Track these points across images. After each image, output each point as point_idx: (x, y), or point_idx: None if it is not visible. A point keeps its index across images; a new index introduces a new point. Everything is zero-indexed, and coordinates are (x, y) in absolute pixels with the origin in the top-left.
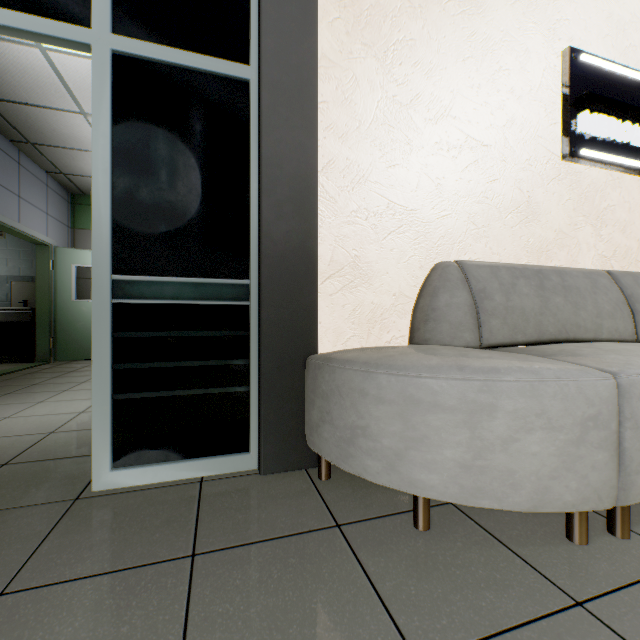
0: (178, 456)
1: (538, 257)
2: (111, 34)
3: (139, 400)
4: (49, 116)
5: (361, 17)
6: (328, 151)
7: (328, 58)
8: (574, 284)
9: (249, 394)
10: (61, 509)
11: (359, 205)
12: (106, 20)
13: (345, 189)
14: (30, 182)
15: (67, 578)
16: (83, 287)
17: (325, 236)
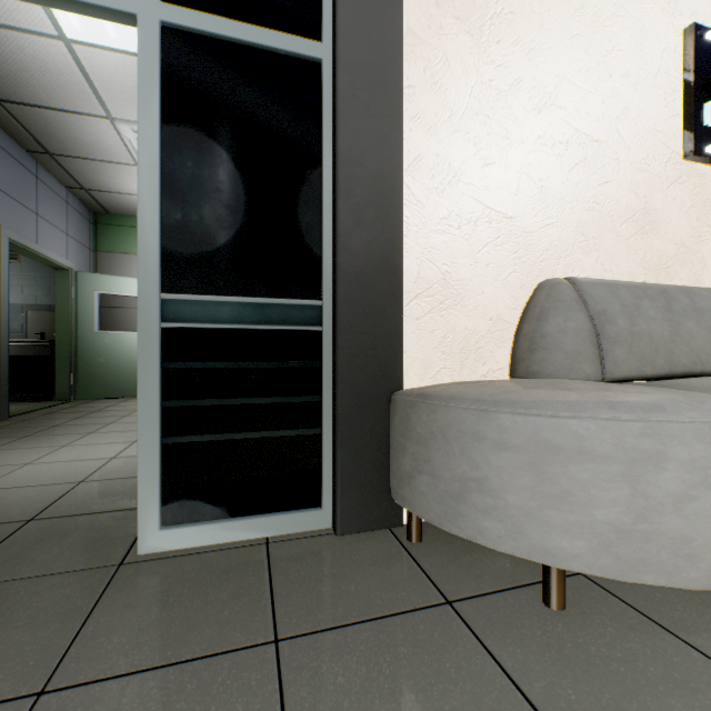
0: (238, 512)
1: (656, 275)
2: (160, 2)
3: (192, 444)
4: (71, 122)
5: None
6: (414, 145)
7: (414, 34)
8: (706, 306)
9: (321, 438)
10: (104, 577)
11: (450, 211)
12: None
13: (434, 191)
14: (49, 198)
15: (123, 671)
16: (106, 317)
17: (411, 248)
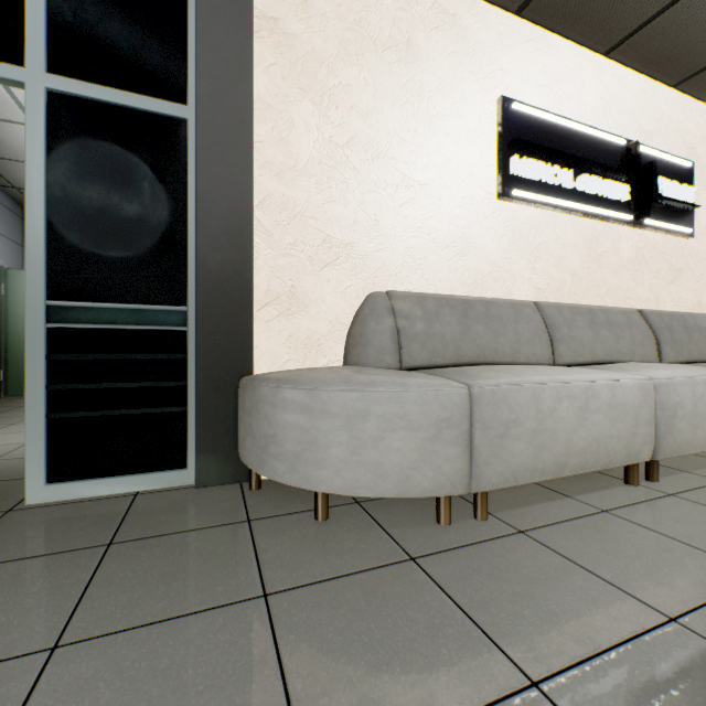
0: (115, 472)
1: (474, 288)
2: (46, 73)
3: (75, 419)
4: None
5: (298, 64)
6: (265, 188)
7: (265, 101)
8: (498, 313)
9: (187, 414)
10: None
11: (296, 238)
12: (40, 60)
13: (282, 223)
14: None
15: None
16: None
17: (262, 267)
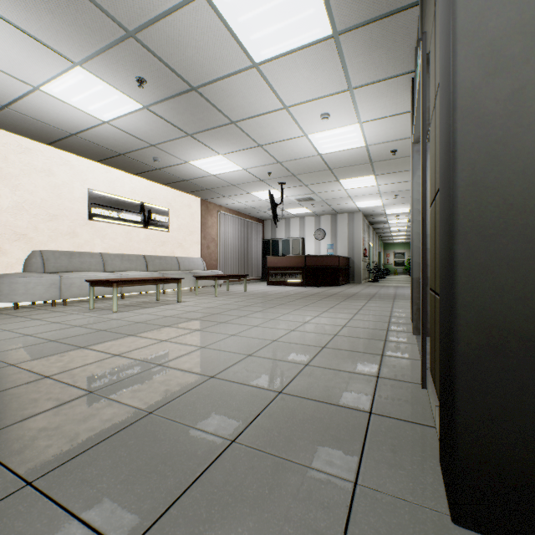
0: None
1: (78, 248)
2: None
3: None
4: None
5: (3, 177)
6: None
7: None
8: (85, 257)
9: None
10: None
11: (2, 232)
12: None
13: None
14: None
15: None
16: None
17: None
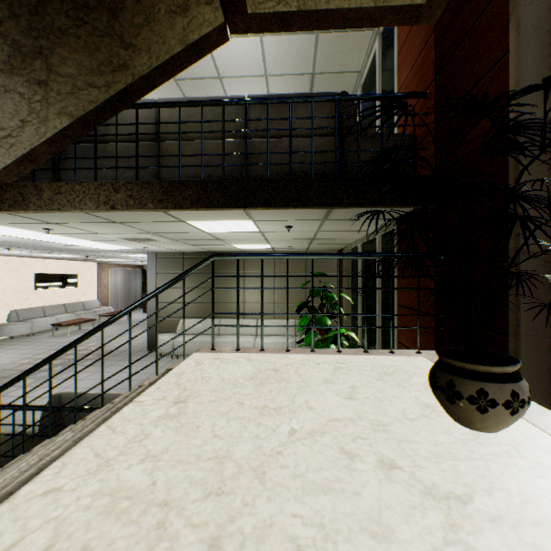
0: None
1: (30, 305)
2: None
3: None
4: None
5: None
6: None
7: None
8: (35, 310)
9: None
10: None
11: None
12: None
13: None
14: None
15: None
16: None
17: None
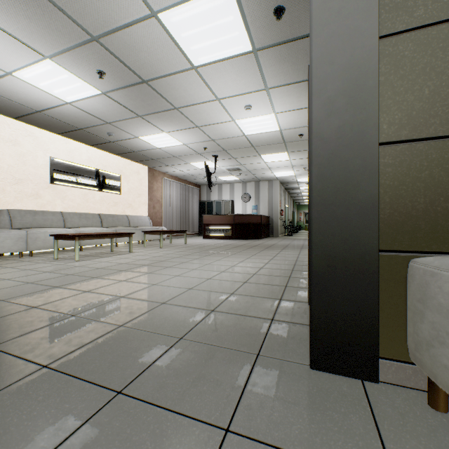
0: None
1: (41, 208)
2: None
3: None
4: None
5: None
6: None
7: None
8: (47, 215)
9: None
10: None
11: None
12: None
13: None
14: None
15: None
16: None
17: None
